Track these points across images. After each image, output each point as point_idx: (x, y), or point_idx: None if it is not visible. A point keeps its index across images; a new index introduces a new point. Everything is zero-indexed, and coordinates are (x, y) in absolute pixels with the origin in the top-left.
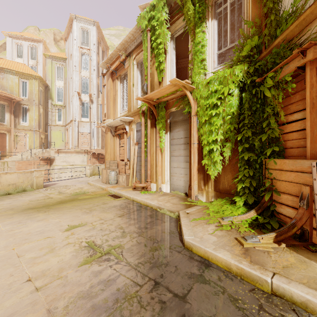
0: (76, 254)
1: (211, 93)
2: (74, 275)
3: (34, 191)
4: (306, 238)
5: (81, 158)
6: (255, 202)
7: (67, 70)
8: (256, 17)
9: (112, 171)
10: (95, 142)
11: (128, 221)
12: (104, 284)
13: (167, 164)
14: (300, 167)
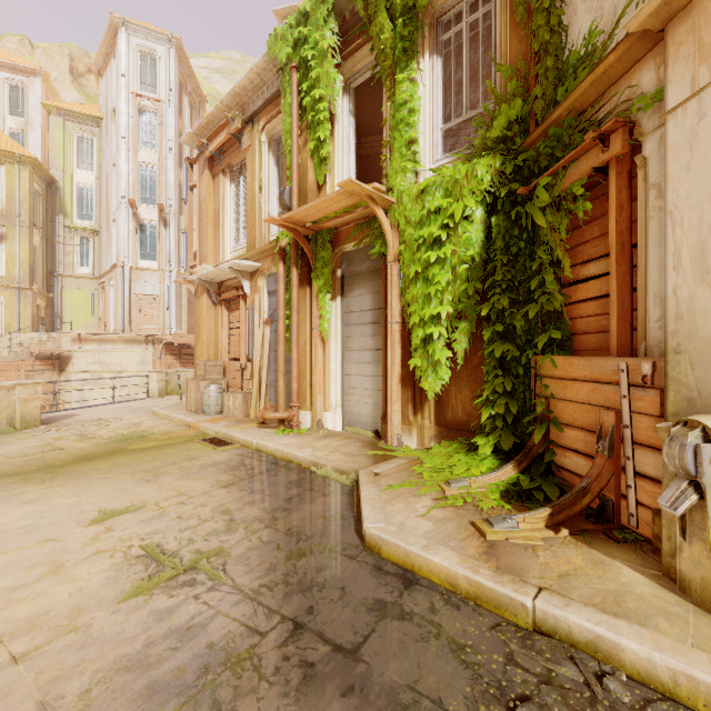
0: (115, 574)
1: (428, 214)
2: (107, 622)
3: (18, 434)
4: (609, 516)
5: (139, 355)
6: (517, 447)
7: (103, 145)
8: (519, 59)
9: (211, 385)
10: (173, 318)
11: (244, 497)
12: (179, 637)
13: (335, 368)
14: (599, 372)
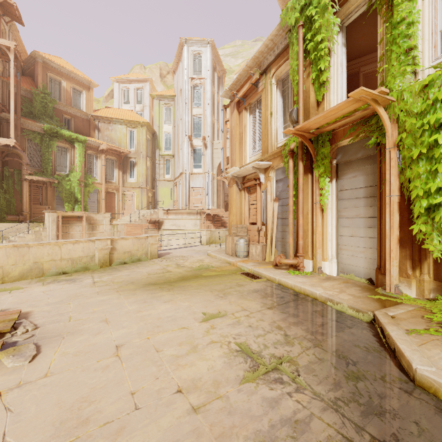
0: (228, 361)
1: (433, 103)
2: (237, 398)
3: (149, 261)
4: None
5: (194, 221)
6: None
7: (175, 110)
8: None
9: (241, 239)
10: (210, 200)
11: (286, 318)
12: (292, 427)
13: (331, 231)
14: None
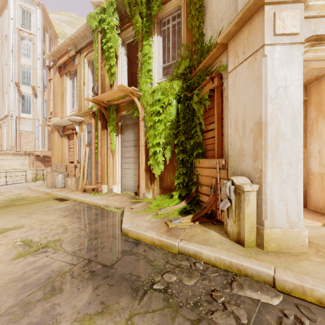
0: (8, 252)
1: (155, 101)
2: (5, 268)
3: None
4: (213, 216)
5: (21, 161)
6: (187, 195)
7: None
8: (189, 43)
9: (59, 174)
10: (40, 143)
11: (72, 220)
12: (39, 269)
13: (118, 166)
14: (211, 164)
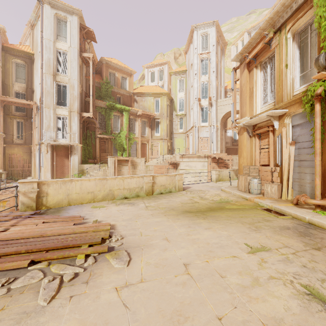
0: (303, 304)
1: None
2: None
3: (178, 193)
4: None
5: (202, 163)
6: None
7: (187, 80)
8: None
9: (255, 178)
10: (214, 146)
11: None
12: None
13: None
14: None
